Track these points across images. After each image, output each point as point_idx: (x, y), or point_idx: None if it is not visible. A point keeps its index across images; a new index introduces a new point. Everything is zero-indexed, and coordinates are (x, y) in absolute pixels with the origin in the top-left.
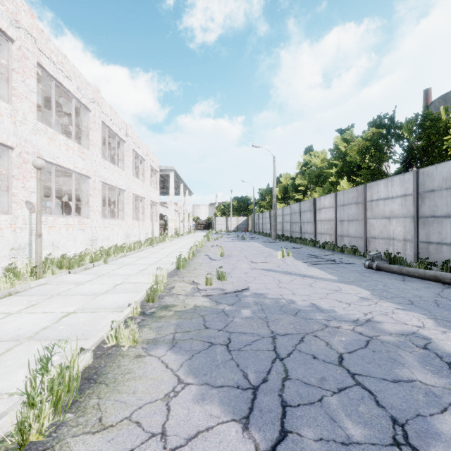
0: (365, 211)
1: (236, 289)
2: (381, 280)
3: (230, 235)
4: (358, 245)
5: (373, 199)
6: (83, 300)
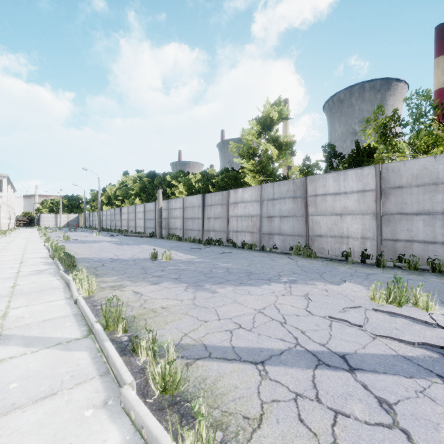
0: (135, 216)
1: (74, 240)
2: (123, 237)
3: (62, 229)
4: (134, 230)
5: (137, 211)
6: (24, 243)
